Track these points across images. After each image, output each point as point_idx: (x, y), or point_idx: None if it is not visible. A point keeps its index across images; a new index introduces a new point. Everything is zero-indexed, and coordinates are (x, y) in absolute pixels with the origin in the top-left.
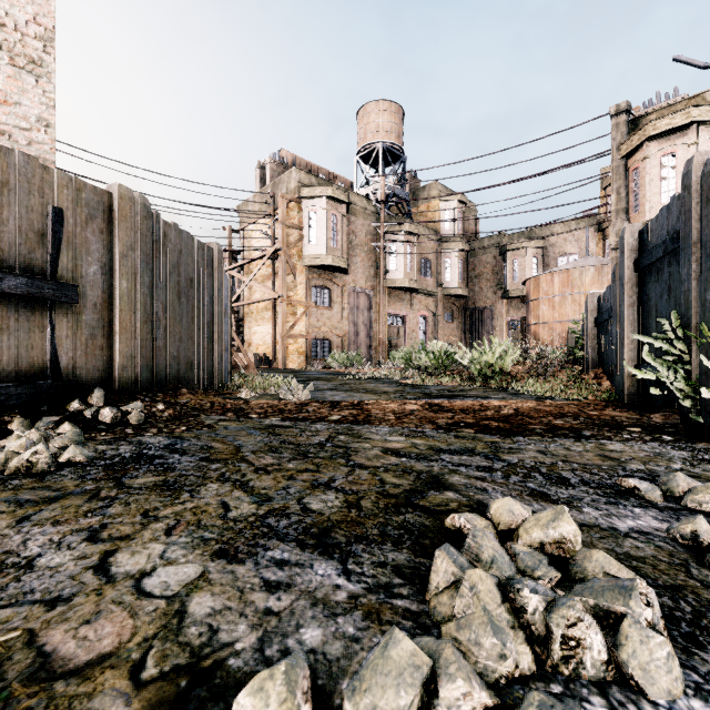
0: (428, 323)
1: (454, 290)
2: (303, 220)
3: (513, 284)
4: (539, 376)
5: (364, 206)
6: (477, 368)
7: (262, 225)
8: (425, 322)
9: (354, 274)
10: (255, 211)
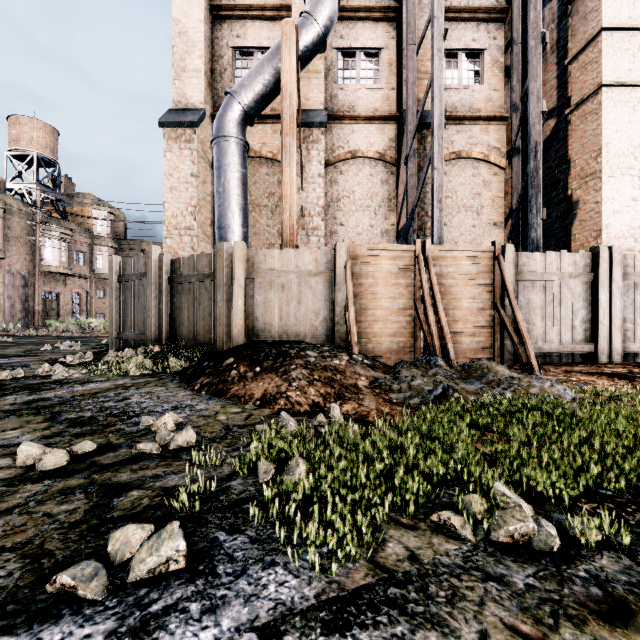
0: (82, 298)
1: (105, 275)
2: None
3: None
4: None
5: (20, 208)
6: (98, 329)
7: None
8: (79, 297)
9: (10, 260)
10: None
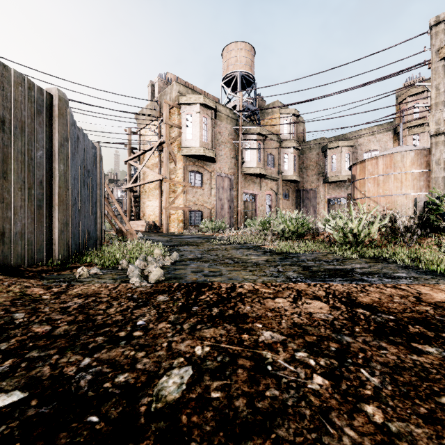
0: (272, 200)
1: (290, 176)
2: (182, 121)
3: (331, 172)
4: (402, 243)
5: (227, 114)
6: (341, 235)
7: (152, 127)
8: (270, 199)
9: (220, 163)
10: (146, 114)
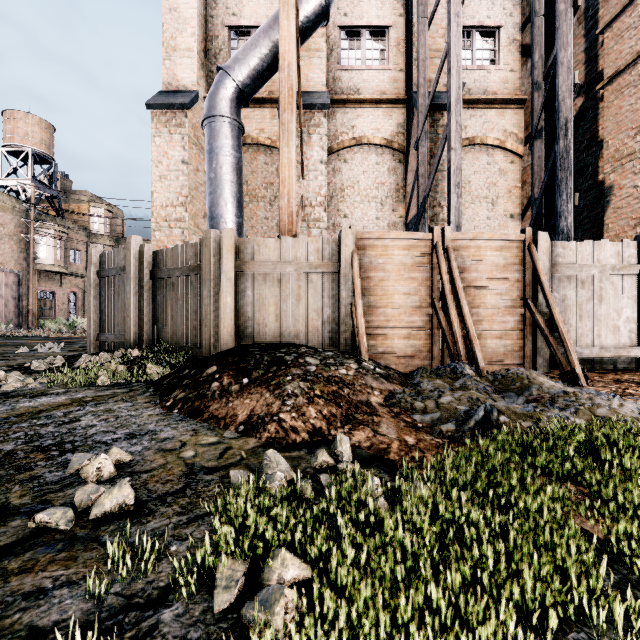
0: (79, 298)
1: None
2: None
3: None
4: None
5: (13, 205)
6: None
7: None
8: (76, 297)
9: (2, 258)
10: None
